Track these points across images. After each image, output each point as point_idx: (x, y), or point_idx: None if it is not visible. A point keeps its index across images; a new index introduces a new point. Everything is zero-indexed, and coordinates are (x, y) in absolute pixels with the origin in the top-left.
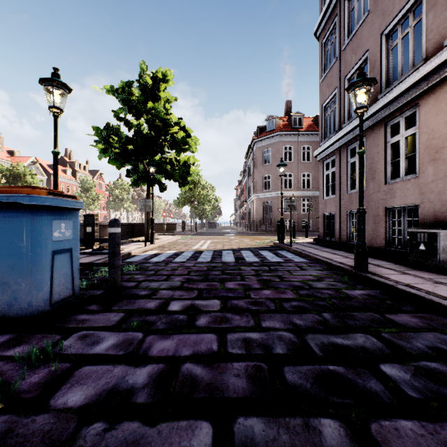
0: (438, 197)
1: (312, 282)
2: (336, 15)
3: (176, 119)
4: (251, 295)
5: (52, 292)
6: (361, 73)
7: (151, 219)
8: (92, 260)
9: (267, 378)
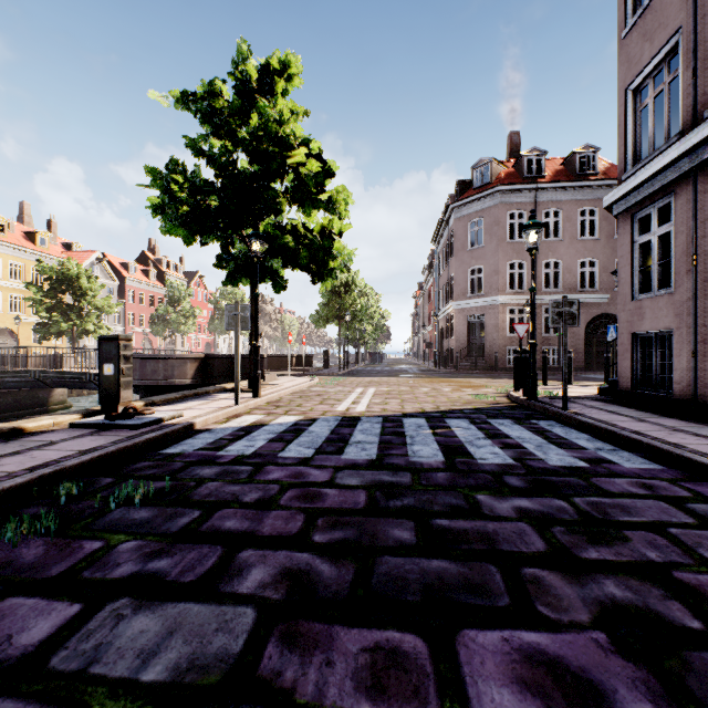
0: None
1: None
2: None
3: (302, 135)
4: None
5: None
6: None
7: (254, 347)
8: (68, 454)
9: None
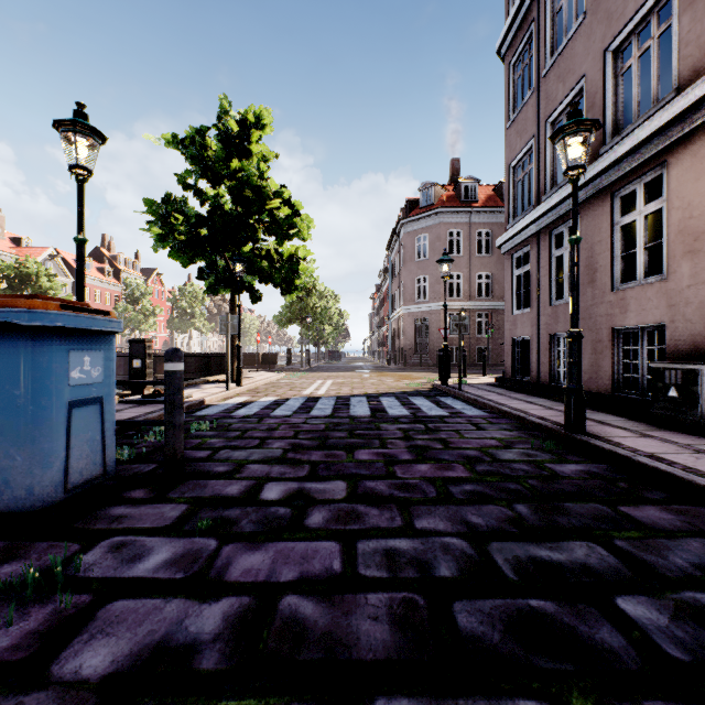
0: (698, 312)
1: (496, 450)
2: (533, 21)
3: (276, 187)
4: (396, 473)
5: (69, 471)
6: (575, 112)
7: (238, 347)
8: (141, 414)
9: (426, 622)
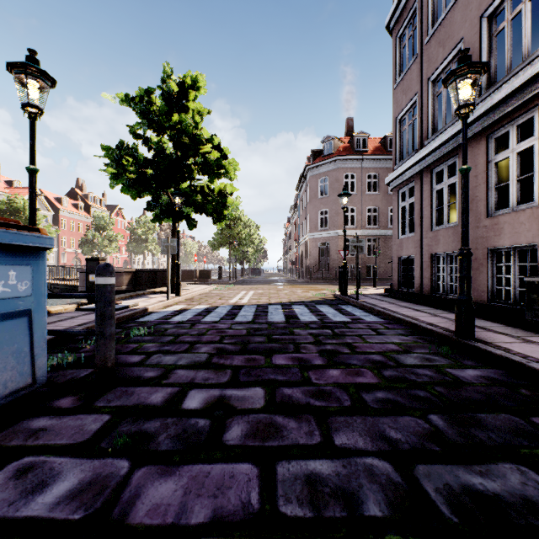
0: None
1: (398, 355)
2: None
3: (208, 135)
4: (311, 379)
5: None
6: (465, 57)
7: (177, 264)
8: (91, 320)
9: None
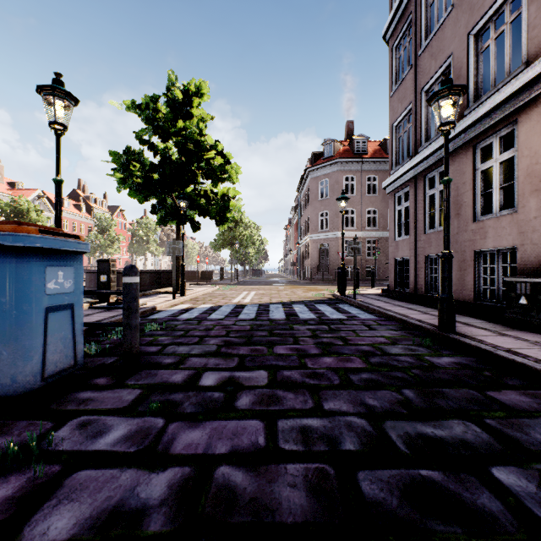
0: None
1: (385, 346)
2: (411, 13)
3: (212, 142)
4: (307, 364)
5: (45, 363)
6: (447, 80)
7: (182, 265)
8: (106, 317)
9: (336, 489)
